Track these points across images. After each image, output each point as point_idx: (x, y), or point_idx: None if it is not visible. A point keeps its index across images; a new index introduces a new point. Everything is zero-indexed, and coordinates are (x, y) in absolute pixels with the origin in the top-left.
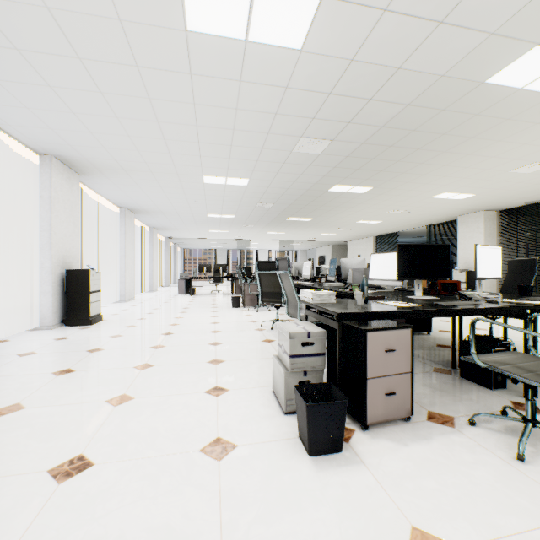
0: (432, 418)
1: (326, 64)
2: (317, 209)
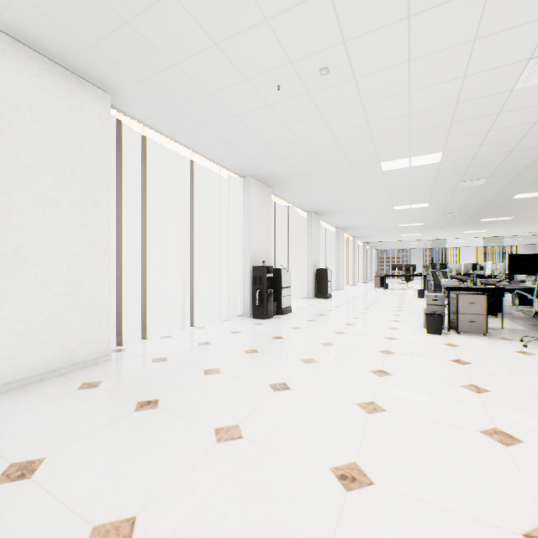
0: (501, 338)
1: (458, 161)
2: (512, 210)
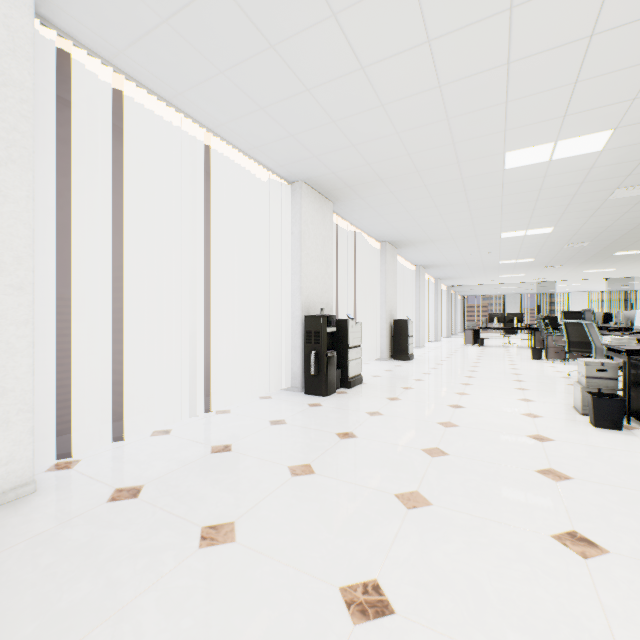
0: None
1: (631, 148)
2: None
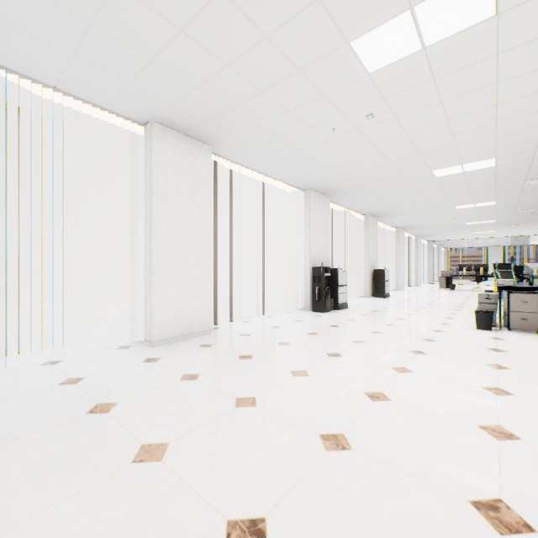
0: None
1: (515, 164)
2: None
